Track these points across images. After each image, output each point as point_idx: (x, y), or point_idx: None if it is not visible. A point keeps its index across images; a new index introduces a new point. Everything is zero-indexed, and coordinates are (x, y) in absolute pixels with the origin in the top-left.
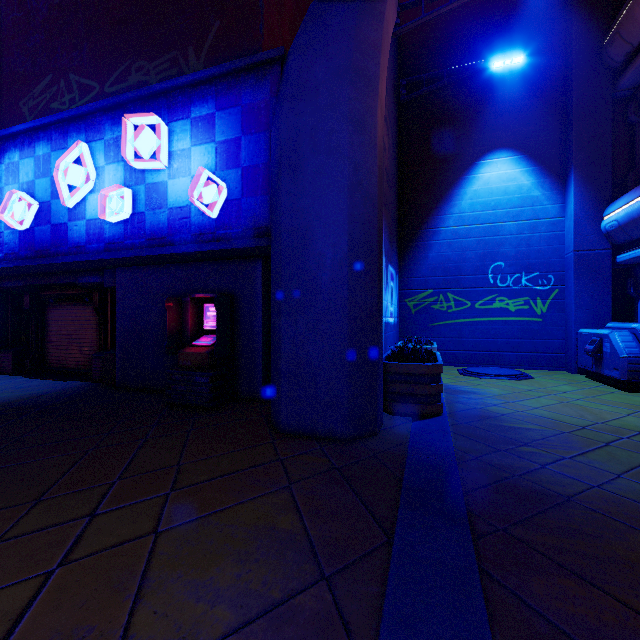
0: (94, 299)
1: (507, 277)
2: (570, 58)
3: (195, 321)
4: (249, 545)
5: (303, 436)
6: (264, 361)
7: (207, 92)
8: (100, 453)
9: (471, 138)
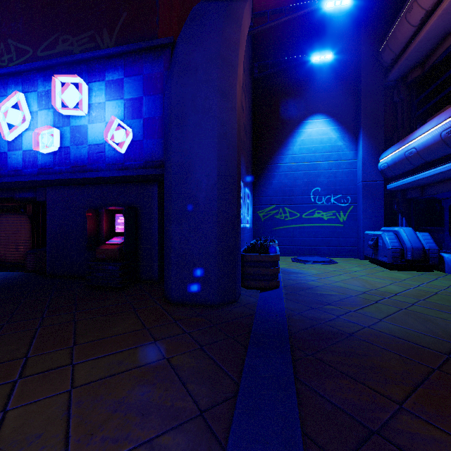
0: (28, 210)
1: (322, 197)
2: (360, 58)
3: (108, 226)
4: (149, 375)
5: (187, 304)
6: (159, 254)
7: (118, 63)
8: (37, 322)
9: (300, 105)
